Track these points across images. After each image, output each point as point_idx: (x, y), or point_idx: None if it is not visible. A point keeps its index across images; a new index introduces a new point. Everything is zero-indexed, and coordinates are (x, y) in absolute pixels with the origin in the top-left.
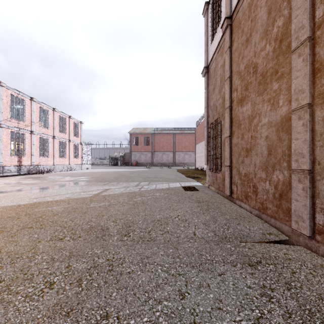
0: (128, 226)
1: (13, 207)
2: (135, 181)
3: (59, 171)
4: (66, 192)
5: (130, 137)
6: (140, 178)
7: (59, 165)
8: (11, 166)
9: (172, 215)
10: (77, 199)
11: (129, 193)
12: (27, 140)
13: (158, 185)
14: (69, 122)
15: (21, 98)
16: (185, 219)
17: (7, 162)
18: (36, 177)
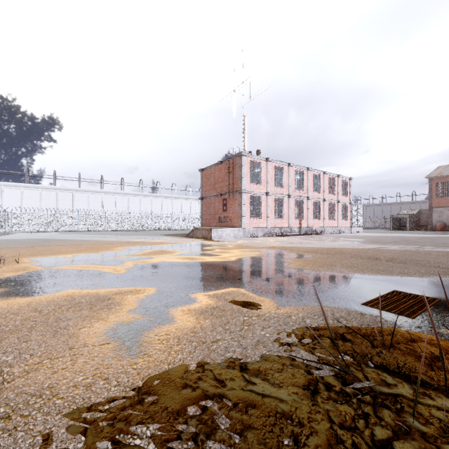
0: (392, 259)
1: (323, 248)
2: (418, 245)
3: (328, 233)
4: (347, 245)
5: (430, 184)
6: (428, 244)
7: (328, 227)
8: (295, 227)
9: (430, 260)
10: (357, 249)
11: (403, 250)
12: (304, 205)
13: (447, 249)
14: (338, 182)
15: (301, 171)
16: (439, 262)
17: (293, 224)
18: (315, 237)
